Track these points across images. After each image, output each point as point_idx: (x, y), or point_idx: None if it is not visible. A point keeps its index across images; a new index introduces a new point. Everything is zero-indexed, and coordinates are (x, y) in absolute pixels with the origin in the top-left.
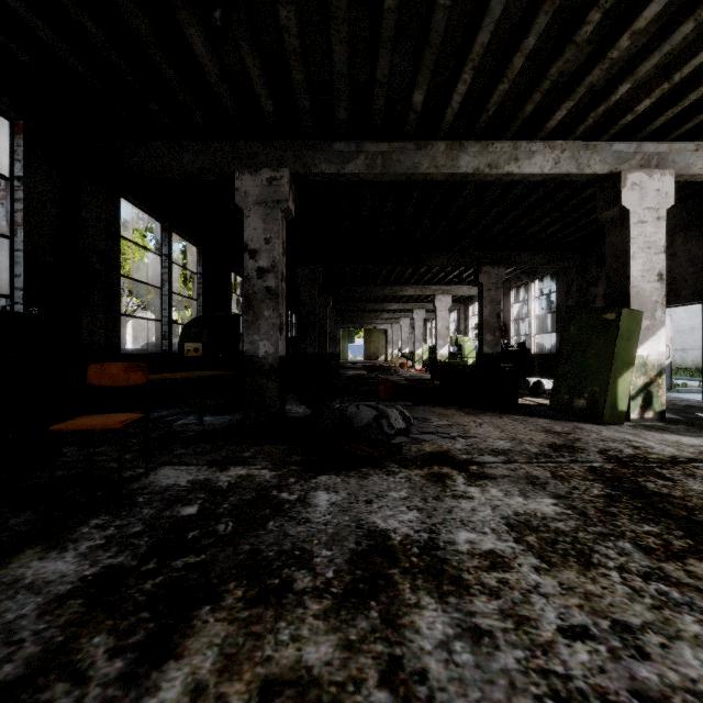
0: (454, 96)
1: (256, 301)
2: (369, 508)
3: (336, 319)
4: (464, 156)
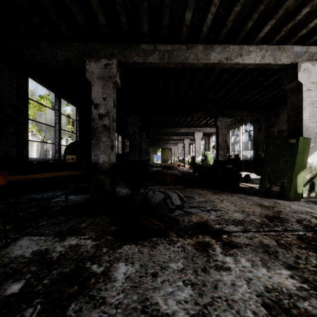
0: (208, 15)
1: (98, 132)
2: (154, 282)
3: (148, 143)
4: (212, 53)
